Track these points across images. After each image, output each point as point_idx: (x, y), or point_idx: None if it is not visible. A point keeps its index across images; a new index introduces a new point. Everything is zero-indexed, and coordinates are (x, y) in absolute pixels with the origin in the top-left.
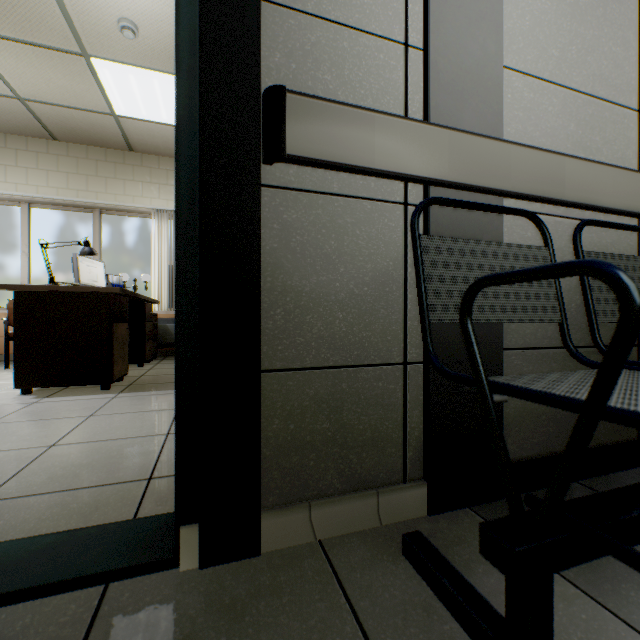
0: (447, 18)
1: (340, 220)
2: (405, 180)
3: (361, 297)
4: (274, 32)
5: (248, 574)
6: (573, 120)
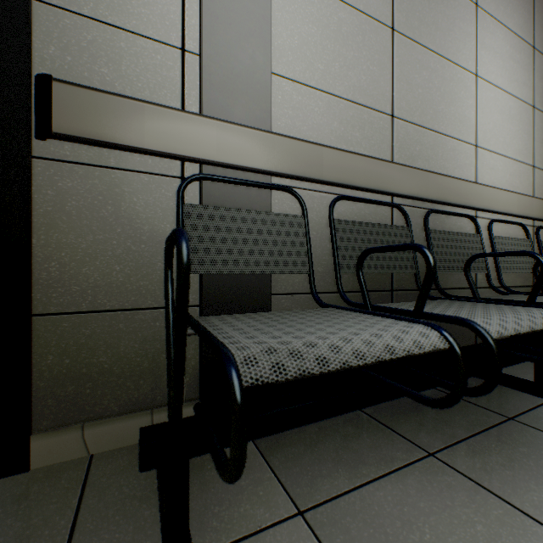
0: (219, 32)
1: (118, 189)
2: (177, 159)
3: (139, 253)
4: (49, 28)
5: (5, 488)
6: (337, 119)
